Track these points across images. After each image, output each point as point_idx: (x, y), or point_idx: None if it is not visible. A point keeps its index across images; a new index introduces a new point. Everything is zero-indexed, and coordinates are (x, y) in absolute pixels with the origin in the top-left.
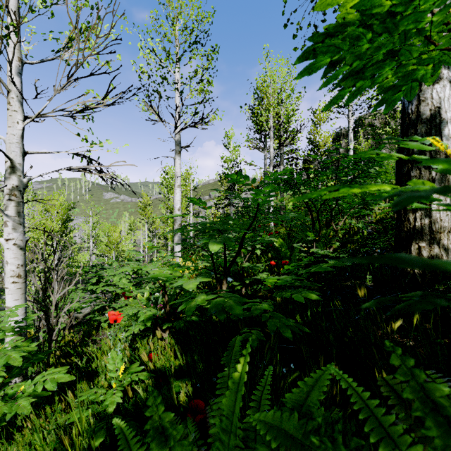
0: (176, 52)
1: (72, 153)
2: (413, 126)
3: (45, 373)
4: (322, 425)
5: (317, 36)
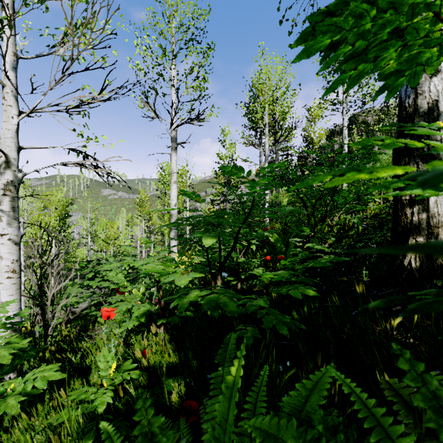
0: (172, 49)
1: (67, 148)
2: (410, 120)
3: (36, 371)
4: (323, 433)
5: (316, 15)
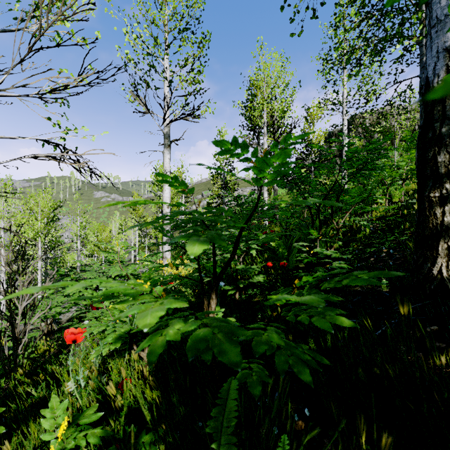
0: (165, 39)
1: (41, 140)
2: (440, 102)
3: None
4: None
5: None
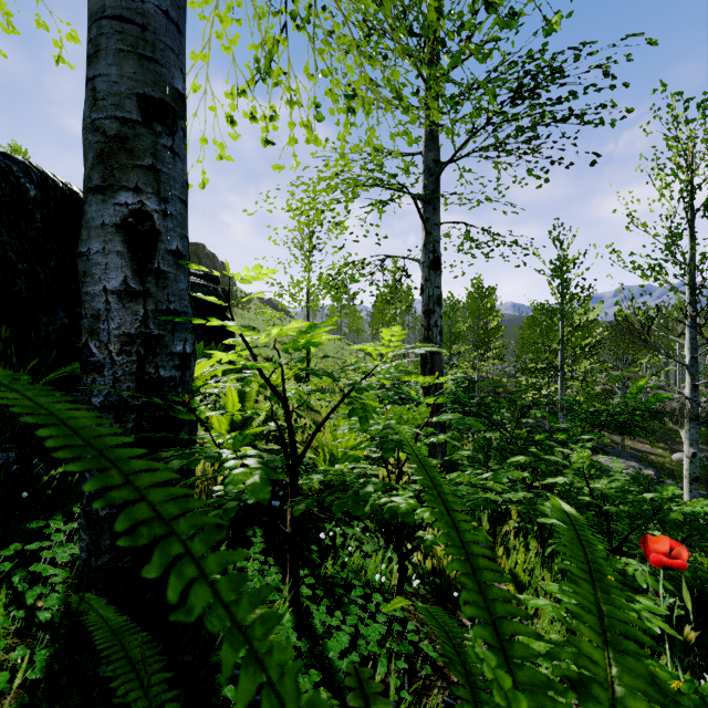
0: None
1: None
2: None
3: None
4: None
5: None
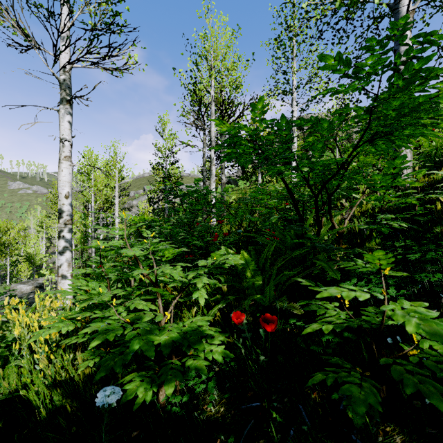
0: None
1: None
2: None
3: None
4: None
5: None
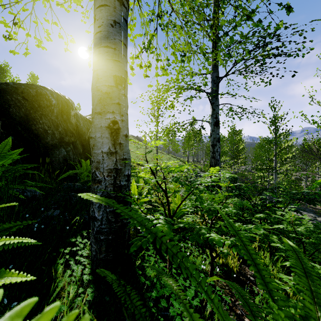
0: None
1: None
2: None
3: None
4: None
5: None
